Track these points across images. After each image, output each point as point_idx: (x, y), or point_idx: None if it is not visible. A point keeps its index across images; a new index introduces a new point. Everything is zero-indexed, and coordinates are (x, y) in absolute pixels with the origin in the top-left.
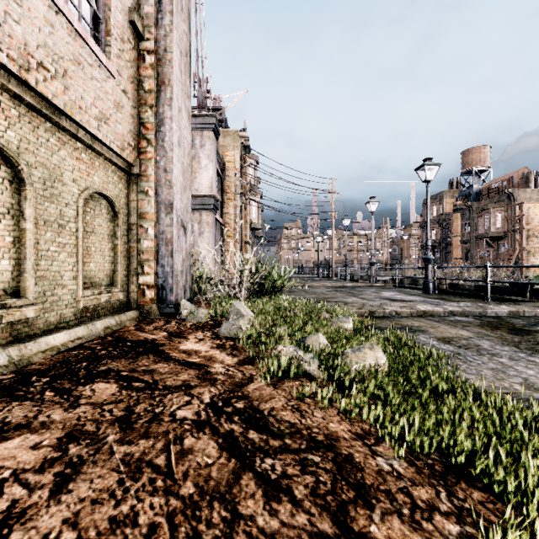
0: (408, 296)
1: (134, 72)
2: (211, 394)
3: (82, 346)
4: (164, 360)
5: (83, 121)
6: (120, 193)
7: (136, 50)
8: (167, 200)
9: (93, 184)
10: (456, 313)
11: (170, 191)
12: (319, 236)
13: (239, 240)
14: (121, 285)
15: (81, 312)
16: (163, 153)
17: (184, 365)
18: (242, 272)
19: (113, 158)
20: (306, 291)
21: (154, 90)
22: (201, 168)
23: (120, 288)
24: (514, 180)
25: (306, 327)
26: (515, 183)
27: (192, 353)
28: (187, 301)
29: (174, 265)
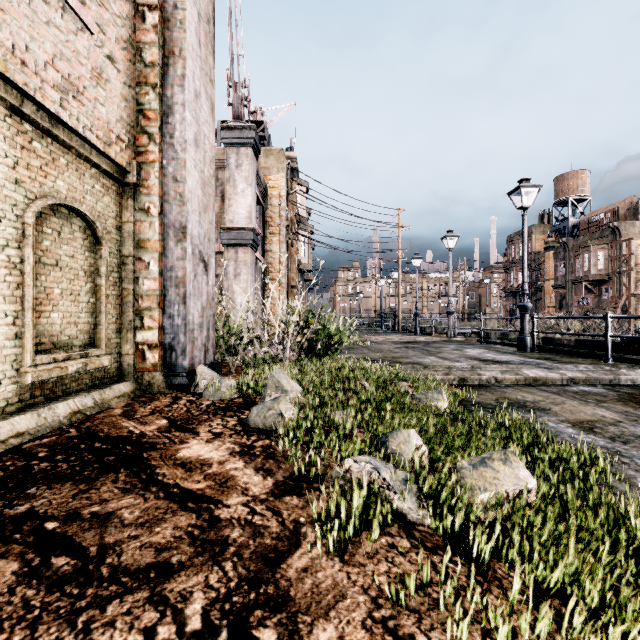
0: (500, 355)
1: (128, 34)
2: (208, 597)
3: (16, 450)
4: (141, 487)
5: (31, 87)
6: (107, 210)
7: (132, 3)
8: (177, 221)
9: (56, 191)
10: (578, 381)
11: (182, 209)
12: (382, 279)
13: (285, 284)
14: (108, 344)
15: (31, 389)
16: (172, 155)
17: (173, 499)
18: (288, 324)
19: (91, 156)
20: (368, 348)
21: (158, 63)
22: (237, 194)
23: (106, 349)
24: (619, 211)
25: (384, 412)
26: (621, 215)
27: (195, 467)
28: (209, 365)
29: (188, 316)
